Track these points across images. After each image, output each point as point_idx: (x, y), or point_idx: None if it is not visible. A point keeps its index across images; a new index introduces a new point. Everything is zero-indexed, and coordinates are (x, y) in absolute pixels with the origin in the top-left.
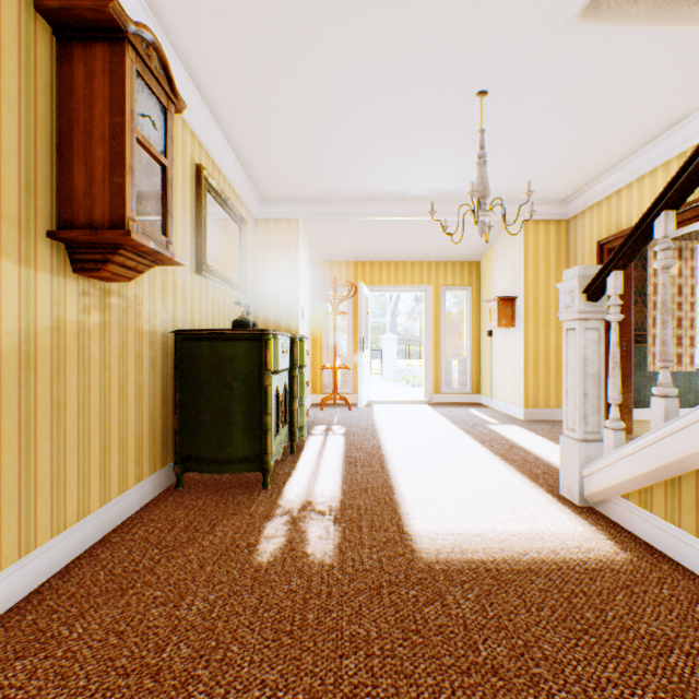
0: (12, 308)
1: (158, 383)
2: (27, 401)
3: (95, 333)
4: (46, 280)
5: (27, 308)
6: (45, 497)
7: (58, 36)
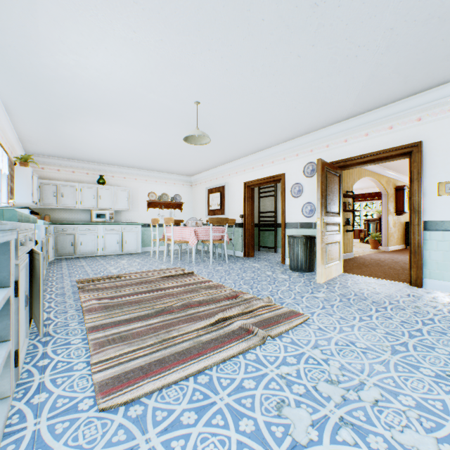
0: (392, 221)
1: (401, 230)
2: (393, 230)
3: (396, 223)
4: (394, 217)
5: (393, 221)
6: (393, 241)
7: (394, 190)
